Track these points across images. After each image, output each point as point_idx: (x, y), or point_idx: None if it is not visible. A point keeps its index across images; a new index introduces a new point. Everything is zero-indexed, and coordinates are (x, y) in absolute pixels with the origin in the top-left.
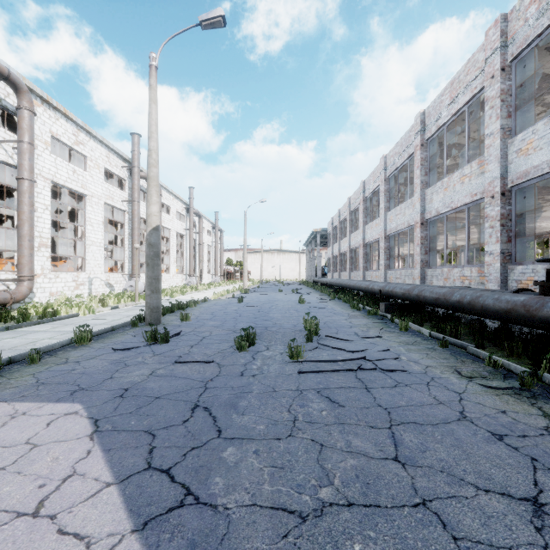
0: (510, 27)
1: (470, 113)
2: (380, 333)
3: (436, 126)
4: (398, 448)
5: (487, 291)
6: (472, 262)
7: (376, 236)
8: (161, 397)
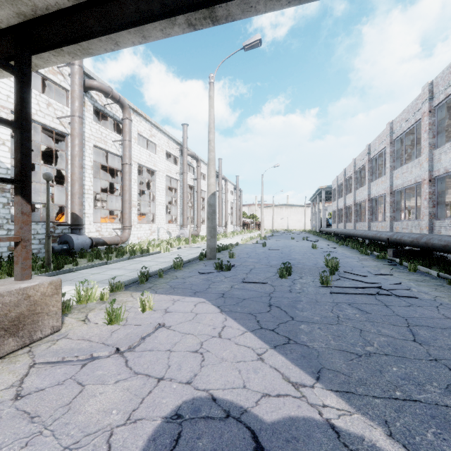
0: None
1: None
2: (390, 272)
3: (445, 94)
4: (415, 336)
5: None
6: None
7: (382, 192)
8: (246, 299)
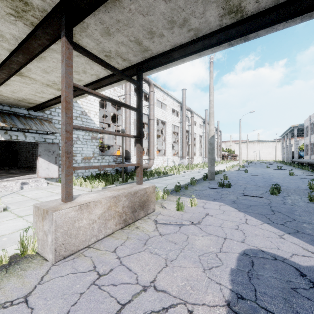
0: None
1: None
2: None
3: None
4: None
5: None
6: None
7: None
8: (252, 205)
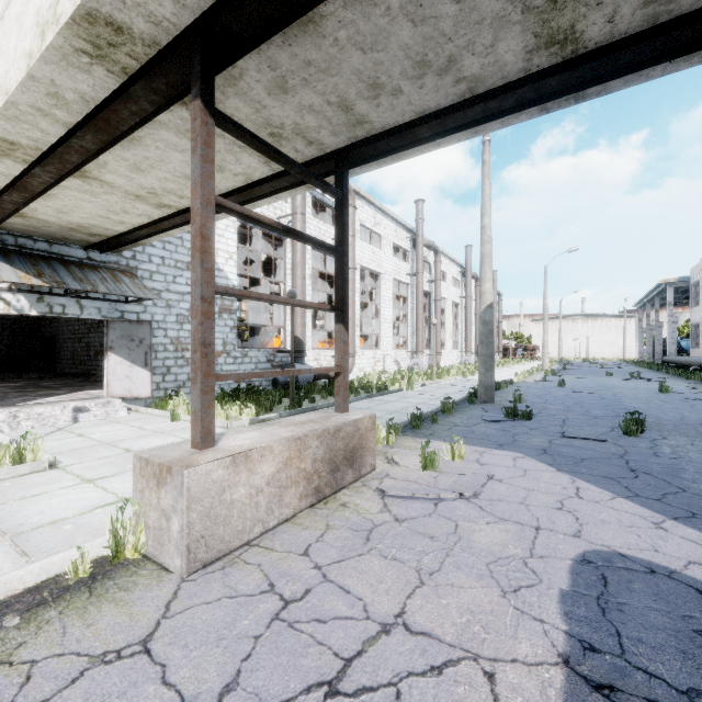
0: None
1: None
2: None
3: None
4: None
5: None
6: None
7: None
8: (586, 459)
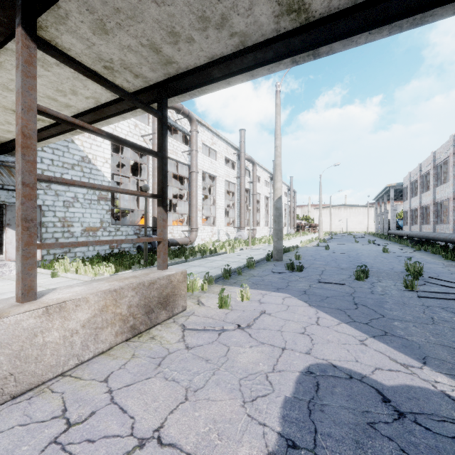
0: None
1: None
2: None
3: None
4: None
5: None
6: None
7: None
8: (329, 297)
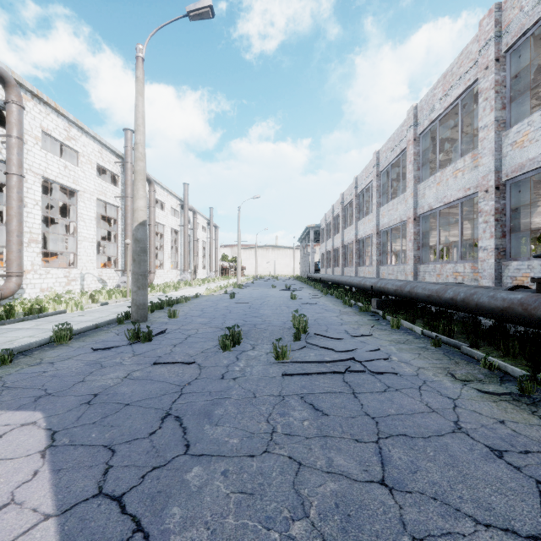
0: (504, 16)
1: (463, 107)
2: (371, 330)
3: (429, 120)
4: (385, 467)
5: (482, 288)
6: (464, 258)
7: (369, 232)
8: (131, 404)
